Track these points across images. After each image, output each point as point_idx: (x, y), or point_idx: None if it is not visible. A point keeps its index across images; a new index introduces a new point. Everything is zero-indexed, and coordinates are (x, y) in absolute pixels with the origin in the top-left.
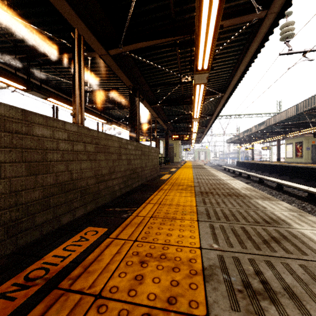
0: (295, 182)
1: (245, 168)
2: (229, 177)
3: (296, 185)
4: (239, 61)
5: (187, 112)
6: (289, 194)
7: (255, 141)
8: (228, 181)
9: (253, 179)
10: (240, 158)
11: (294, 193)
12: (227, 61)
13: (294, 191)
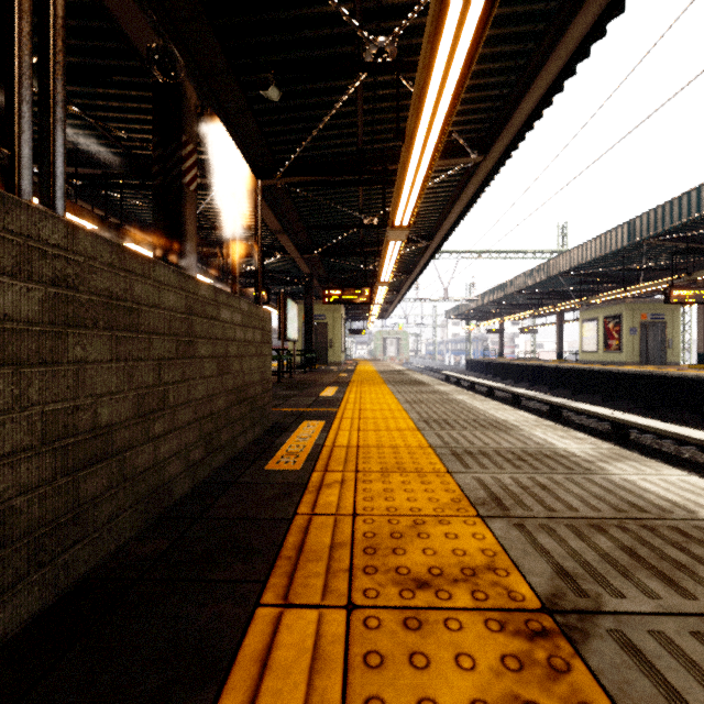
0: (629, 412)
1: (488, 374)
2: (564, 429)
3: (684, 432)
4: (569, 6)
5: (367, 221)
6: (660, 455)
7: (513, 315)
8: (643, 482)
9: (528, 406)
10: (471, 352)
11: (669, 452)
12: (527, 3)
13: (661, 444)
